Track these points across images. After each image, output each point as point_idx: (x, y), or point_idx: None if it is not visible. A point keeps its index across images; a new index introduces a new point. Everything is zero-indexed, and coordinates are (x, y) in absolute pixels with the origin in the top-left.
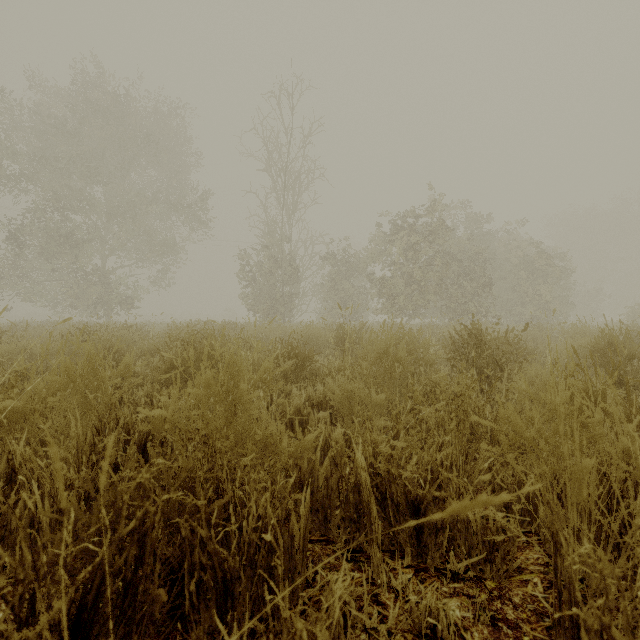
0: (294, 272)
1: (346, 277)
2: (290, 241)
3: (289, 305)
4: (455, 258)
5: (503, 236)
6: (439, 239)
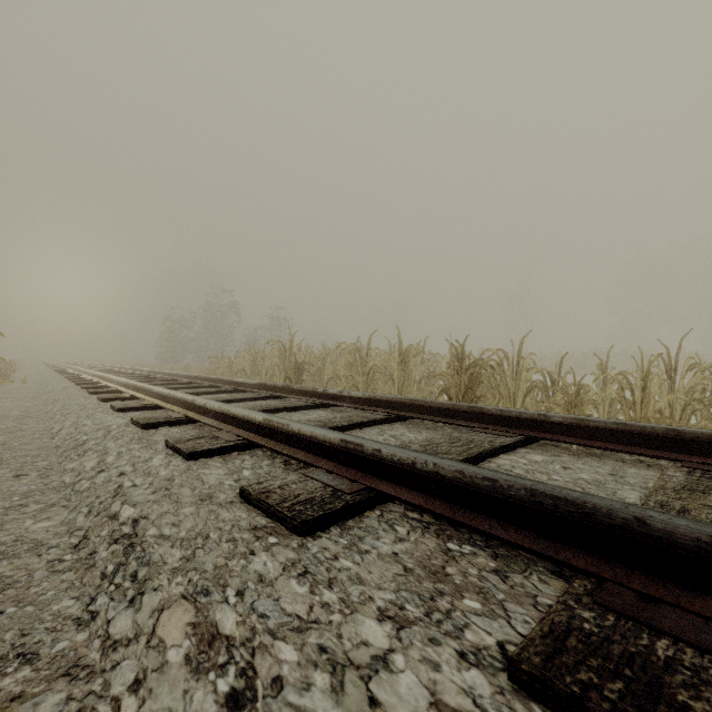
0: None
1: None
2: None
3: None
4: None
5: None
6: None
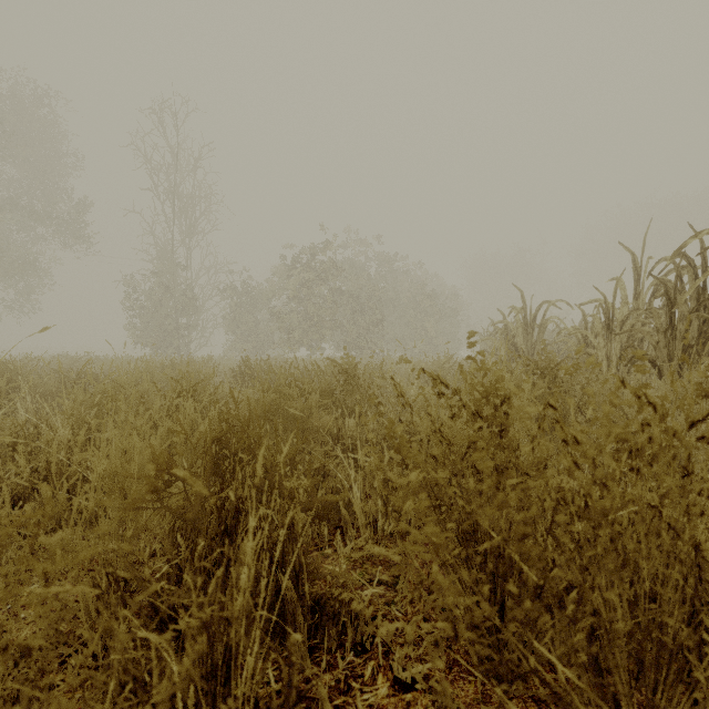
0: (189, 302)
1: (251, 309)
2: (187, 268)
3: (185, 338)
4: (350, 296)
5: (405, 276)
6: (333, 277)
